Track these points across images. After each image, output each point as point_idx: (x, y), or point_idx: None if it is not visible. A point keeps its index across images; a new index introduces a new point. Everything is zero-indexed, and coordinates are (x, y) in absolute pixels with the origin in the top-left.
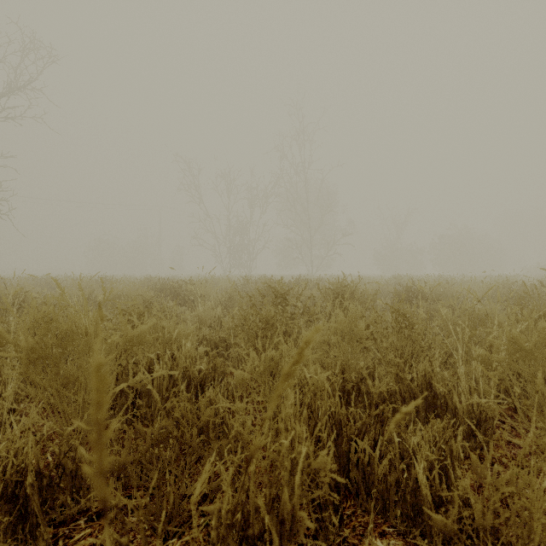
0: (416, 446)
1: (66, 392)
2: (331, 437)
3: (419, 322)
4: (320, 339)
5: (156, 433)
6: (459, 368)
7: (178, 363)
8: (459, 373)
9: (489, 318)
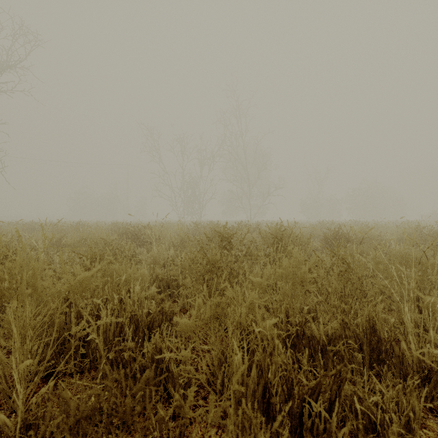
0: (389, 425)
1: (4, 343)
2: (282, 397)
3: (359, 266)
4: (264, 283)
5: (83, 406)
6: (394, 308)
7: (126, 307)
8: (403, 318)
9: (428, 263)
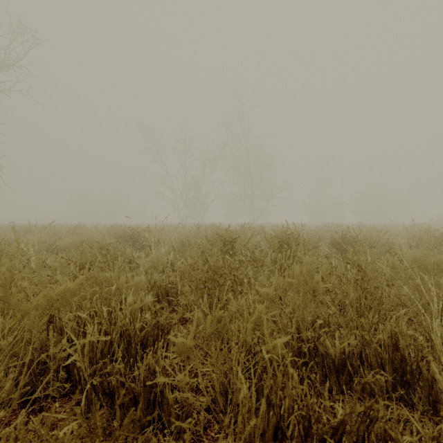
0: None
1: None
2: (298, 438)
3: (378, 274)
4: (272, 294)
5: None
6: (414, 320)
7: (116, 321)
8: (430, 334)
9: None
